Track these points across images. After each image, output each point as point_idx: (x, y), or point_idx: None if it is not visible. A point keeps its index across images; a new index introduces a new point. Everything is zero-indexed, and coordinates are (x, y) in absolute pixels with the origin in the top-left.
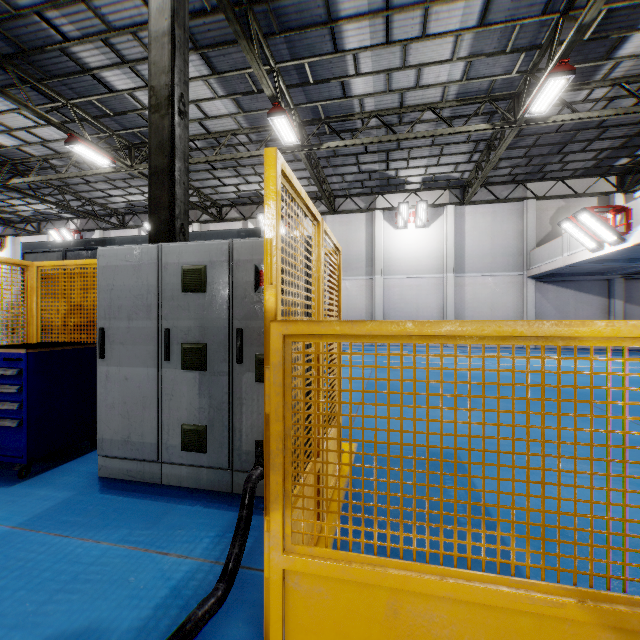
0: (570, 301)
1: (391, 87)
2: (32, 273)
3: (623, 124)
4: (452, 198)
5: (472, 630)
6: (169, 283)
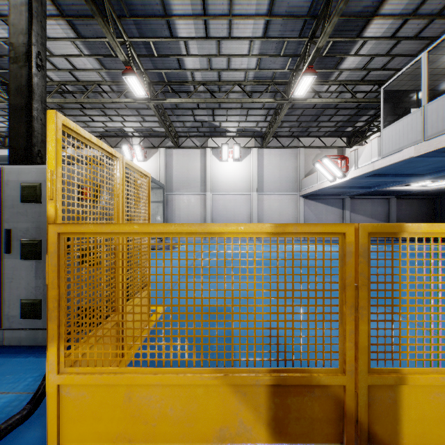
0: (323, 211)
1: (212, 67)
2: None
3: (348, 108)
4: (256, 143)
5: (172, 401)
6: (11, 195)
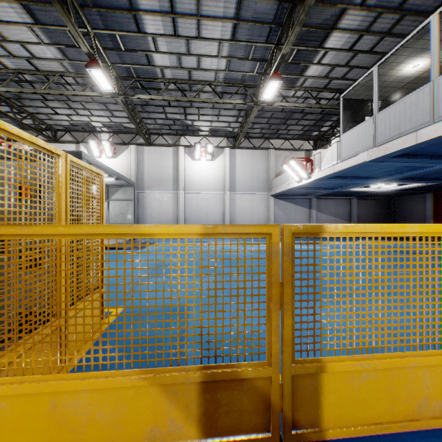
0: (292, 210)
1: (182, 65)
2: None
3: (313, 113)
4: (228, 143)
5: (101, 406)
6: None
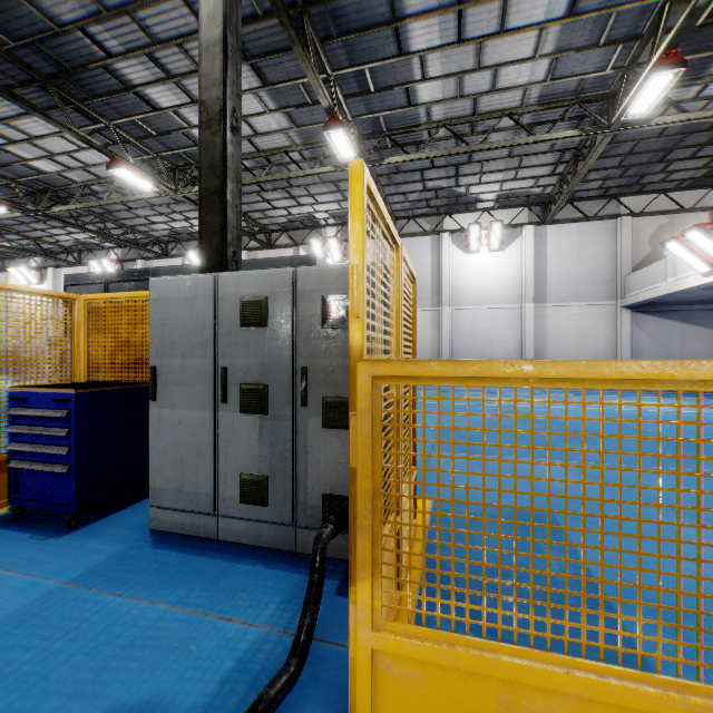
0: (674, 334)
1: (463, 92)
2: (78, 307)
3: None
4: (531, 217)
5: None
6: (226, 317)
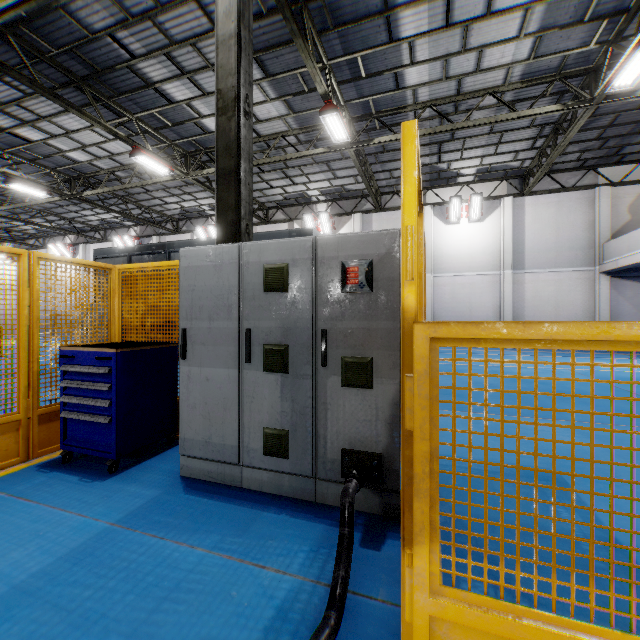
0: None
1: (448, 74)
2: (113, 276)
3: None
4: (510, 189)
5: None
6: (250, 283)
